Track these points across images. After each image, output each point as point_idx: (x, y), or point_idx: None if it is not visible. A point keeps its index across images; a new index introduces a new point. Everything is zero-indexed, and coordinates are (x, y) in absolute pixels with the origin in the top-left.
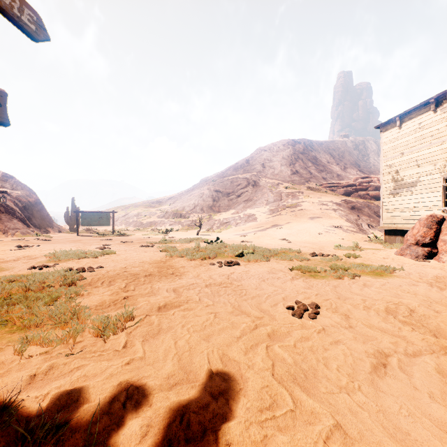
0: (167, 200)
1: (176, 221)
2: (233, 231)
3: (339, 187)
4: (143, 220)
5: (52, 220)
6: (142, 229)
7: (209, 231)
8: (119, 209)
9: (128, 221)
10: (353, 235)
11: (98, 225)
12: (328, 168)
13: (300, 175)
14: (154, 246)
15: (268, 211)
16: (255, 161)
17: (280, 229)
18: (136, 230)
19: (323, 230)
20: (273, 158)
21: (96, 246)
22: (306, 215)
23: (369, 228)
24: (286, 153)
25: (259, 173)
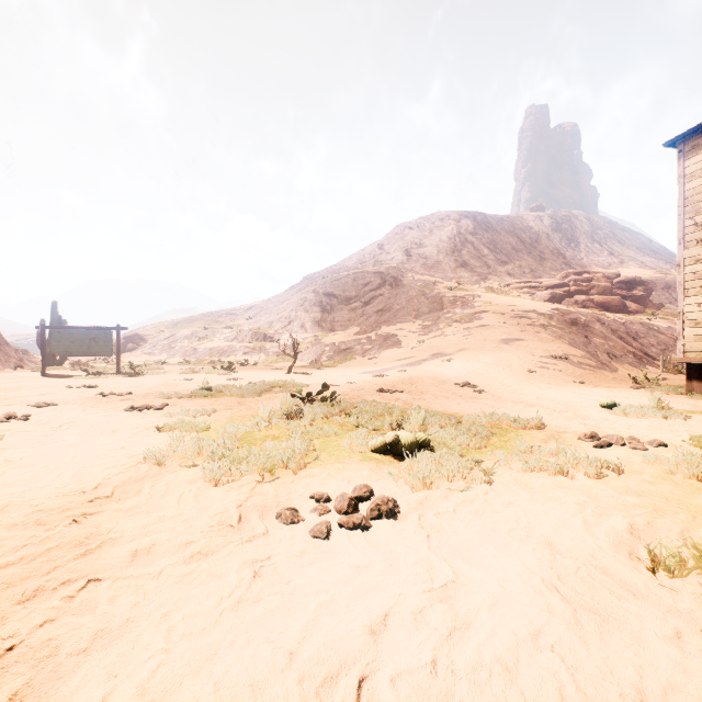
0: (246, 312)
1: (255, 347)
2: (358, 365)
3: (539, 288)
4: (199, 345)
5: (4, 344)
6: (193, 361)
7: (314, 365)
8: (162, 327)
9: (174, 346)
10: (595, 373)
11: (86, 354)
12: (515, 259)
13: (471, 269)
14: (166, 408)
15: (420, 330)
16: (395, 246)
17: (449, 362)
18: (182, 362)
19: (536, 365)
20: (424, 240)
21: (10, 408)
22: (495, 335)
23: (611, 359)
24: (445, 232)
25: (401, 265)
